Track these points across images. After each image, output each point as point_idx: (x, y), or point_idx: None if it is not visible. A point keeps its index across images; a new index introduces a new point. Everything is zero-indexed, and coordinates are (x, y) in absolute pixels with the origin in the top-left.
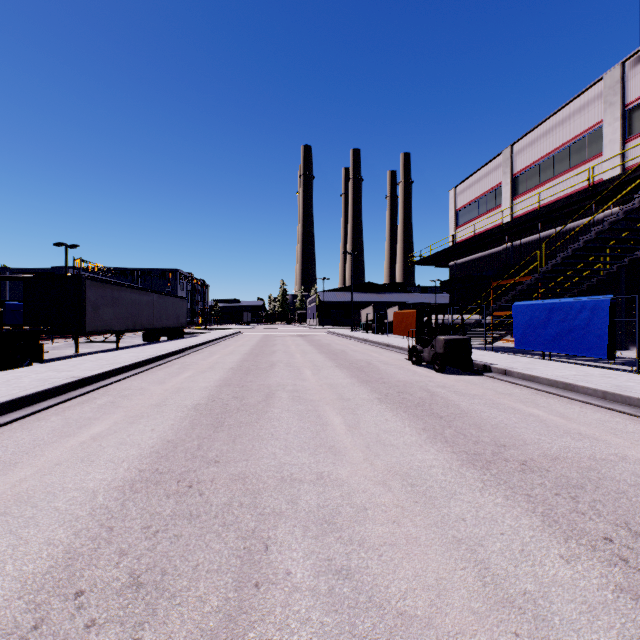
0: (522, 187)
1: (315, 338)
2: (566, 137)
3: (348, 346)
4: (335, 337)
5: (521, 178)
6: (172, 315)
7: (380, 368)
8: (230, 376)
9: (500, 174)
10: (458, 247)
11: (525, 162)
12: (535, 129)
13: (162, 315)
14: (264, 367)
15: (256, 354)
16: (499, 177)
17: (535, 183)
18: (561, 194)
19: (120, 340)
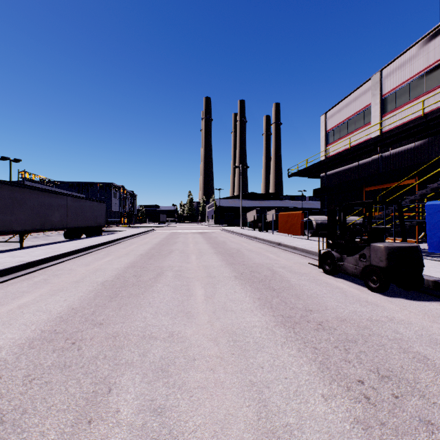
0: (391, 105)
1: (212, 235)
2: (439, 54)
3: (242, 244)
4: (229, 234)
5: (390, 98)
6: (89, 216)
7: (291, 281)
8: (82, 304)
9: (369, 97)
10: (333, 158)
11: (394, 83)
12: (405, 53)
13: (78, 216)
14: (146, 280)
15: (151, 255)
16: (368, 99)
17: (404, 100)
18: (434, 107)
19: (45, 237)
